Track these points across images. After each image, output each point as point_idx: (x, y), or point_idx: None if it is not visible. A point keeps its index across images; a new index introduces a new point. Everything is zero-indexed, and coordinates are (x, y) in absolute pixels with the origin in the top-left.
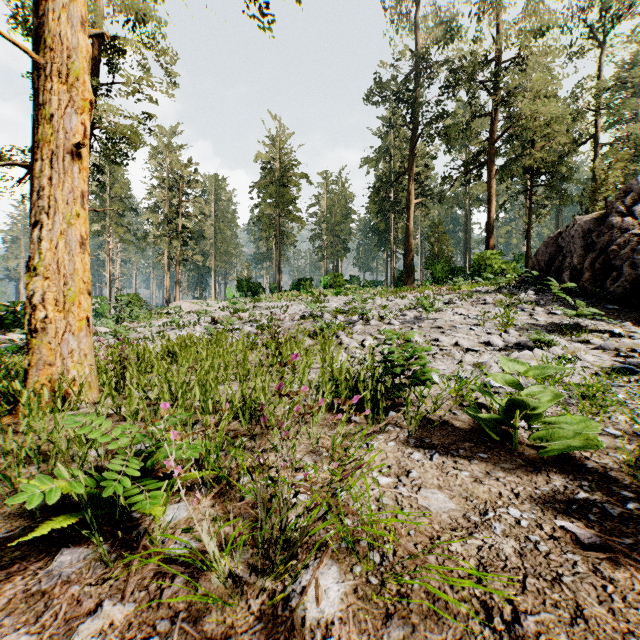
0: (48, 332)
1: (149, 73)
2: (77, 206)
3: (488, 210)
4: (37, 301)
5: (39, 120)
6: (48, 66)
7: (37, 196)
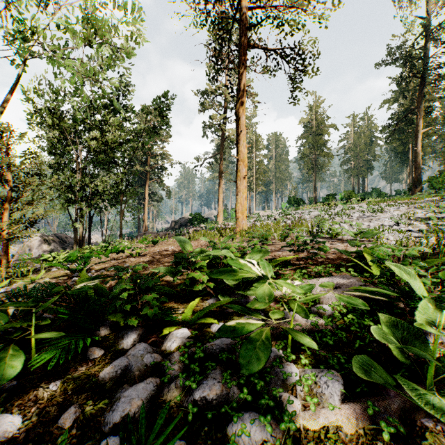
0: (239, 219)
1: (246, 108)
2: (244, 190)
3: None
4: (237, 212)
5: (237, 171)
6: (239, 159)
7: (237, 189)
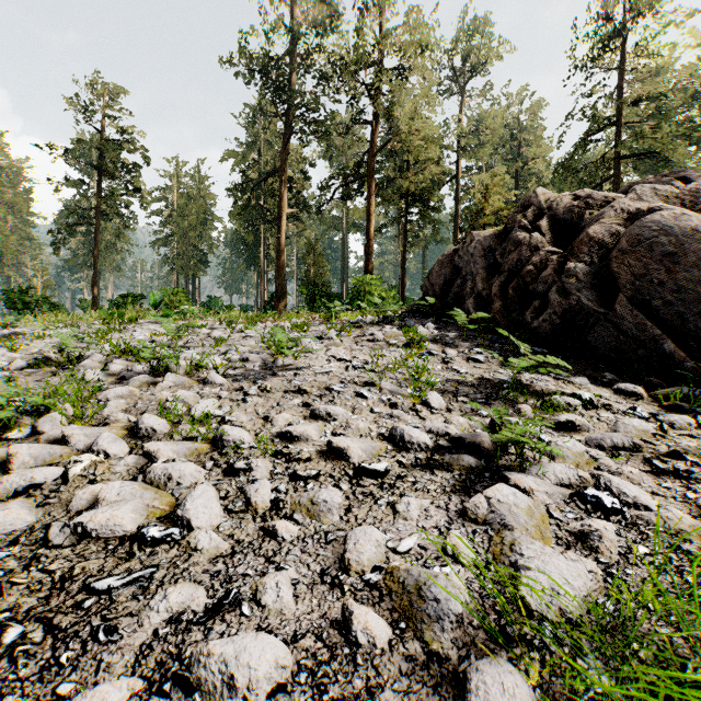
0: None
1: None
2: None
3: (367, 230)
4: None
5: None
6: None
7: None
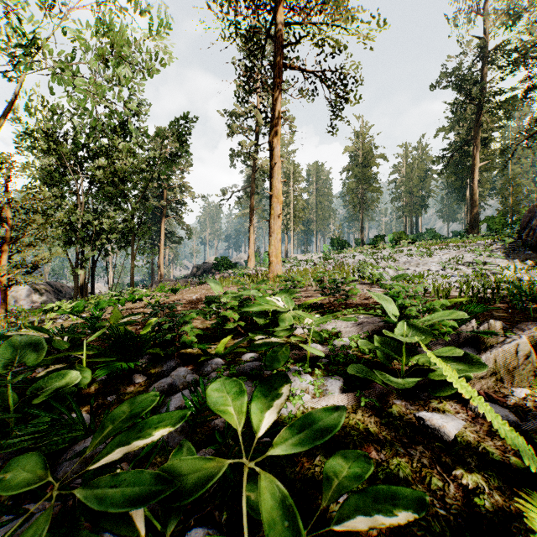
0: (273, 264)
1: (282, 134)
2: (279, 230)
3: None
4: (271, 256)
5: (271, 209)
6: (273, 195)
7: (270, 229)
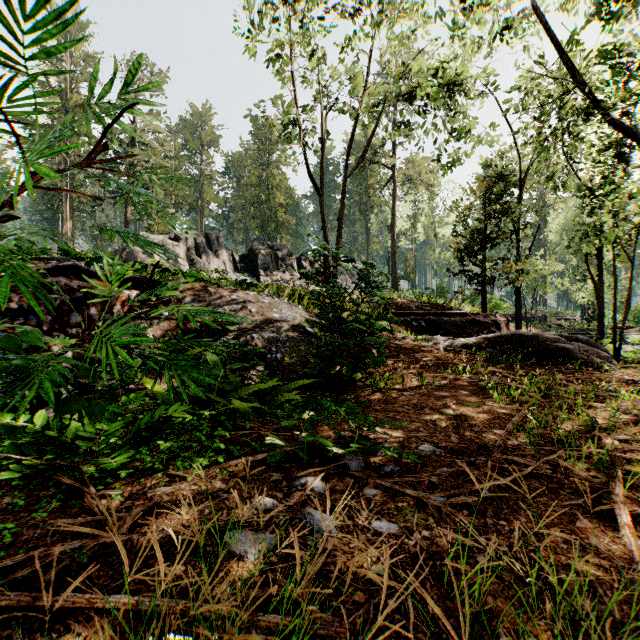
0: None
1: None
2: None
3: (125, 226)
4: None
5: None
6: None
7: None
